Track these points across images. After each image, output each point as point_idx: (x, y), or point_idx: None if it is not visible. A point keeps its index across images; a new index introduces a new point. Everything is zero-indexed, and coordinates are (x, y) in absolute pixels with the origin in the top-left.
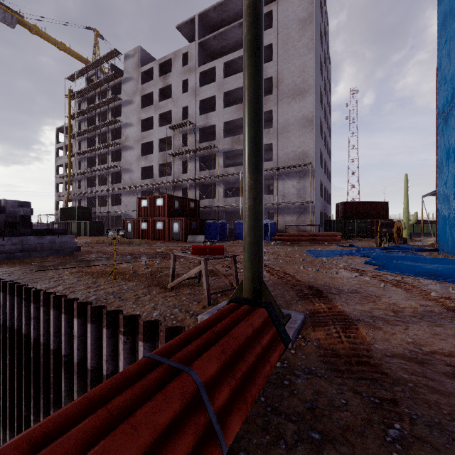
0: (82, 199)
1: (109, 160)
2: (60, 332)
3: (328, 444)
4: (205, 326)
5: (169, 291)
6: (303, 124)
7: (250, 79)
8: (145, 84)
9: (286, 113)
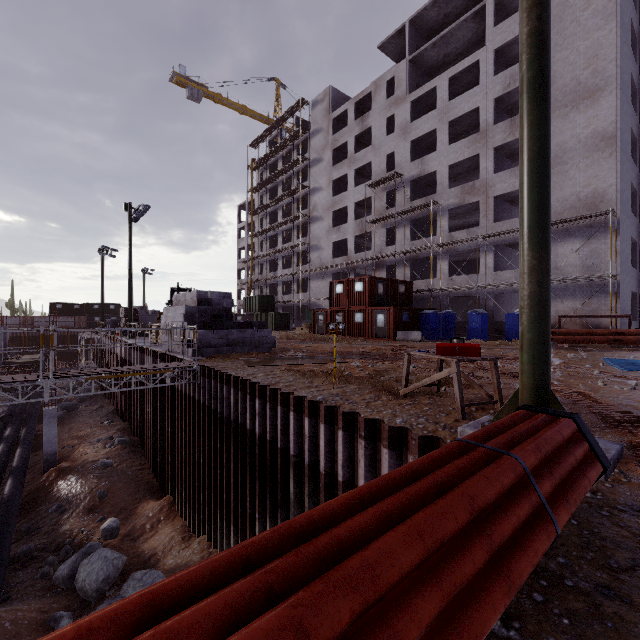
0: (264, 286)
1: (294, 237)
2: (286, 431)
3: None
4: (501, 427)
5: (402, 398)
6: (594, 146)
7: (532, 128)
8: (337, 134)
9: (560, 133)
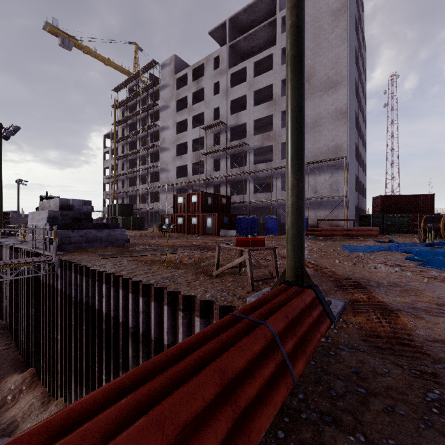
0: (125, 197)
1: (148, 161)
2: (126, 308)
3: (373, 397)
4: (265, 299)
5: (214, 278)
6: (336, 117)
7: (293, 90)
8: (180, 90)
9: (318, 107)
